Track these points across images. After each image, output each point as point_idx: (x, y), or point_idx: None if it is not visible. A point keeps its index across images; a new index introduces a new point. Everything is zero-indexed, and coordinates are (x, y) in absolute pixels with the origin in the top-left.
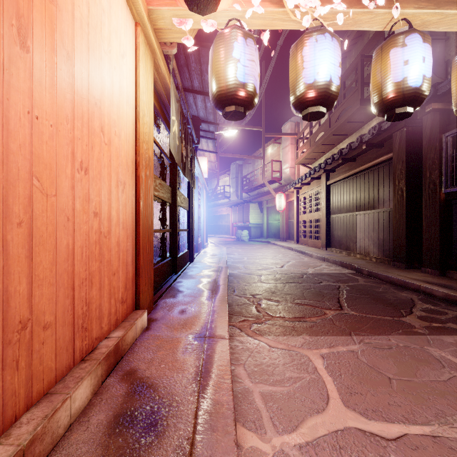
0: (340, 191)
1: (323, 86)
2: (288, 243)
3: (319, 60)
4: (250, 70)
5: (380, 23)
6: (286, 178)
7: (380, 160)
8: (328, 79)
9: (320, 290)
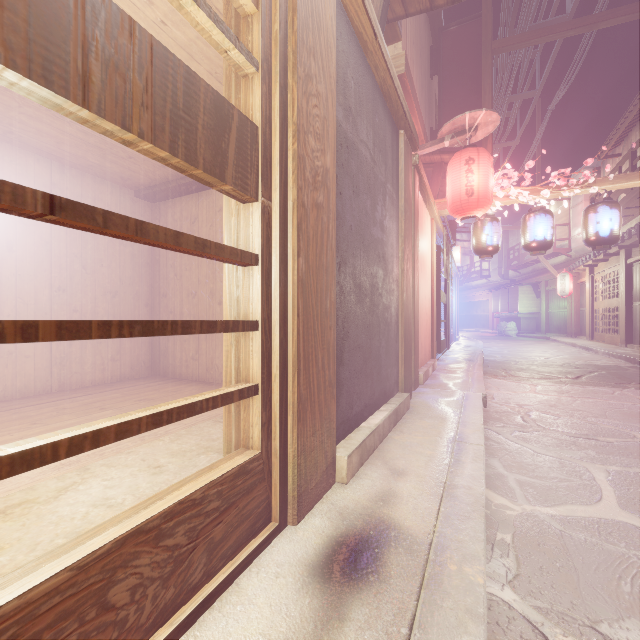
0: None
1: (539, 242)
2: (576, 339)
3: (536, 229)
4: (494, 238)
5: (587, 192)
6: (578, 248)
7: None
8: (543, 238)
9: (570, 371)
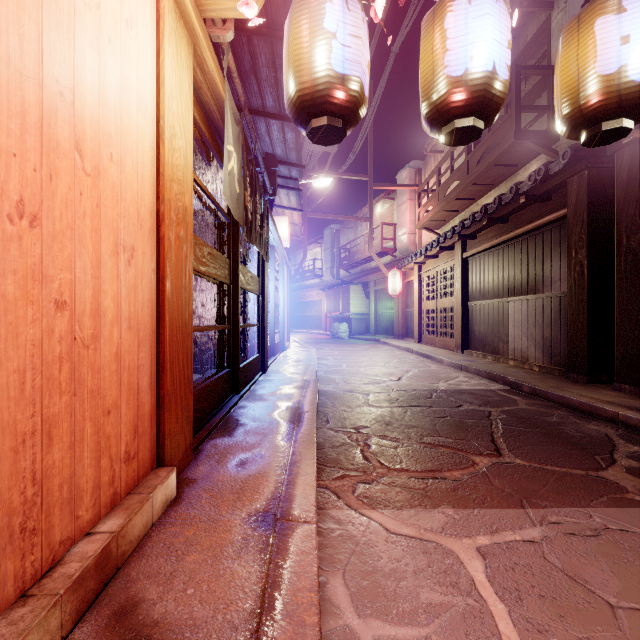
0: (483, 267)
1: (482, 81)
2: (405, 342)
3: (474, 34)
4: (353, 53)
5: None
6: (403, 248)
7: (547, 220)
8: (490, 68)
9: (461, 420)
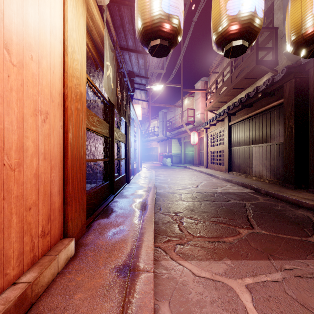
0: (239, 130)
1: (248, 17)
2: (199, 167)
3: None
4: (175, 2)
5: None
6: (198, 121)
7: (272, 105)
8: (253, 10)
9: (230, 208)
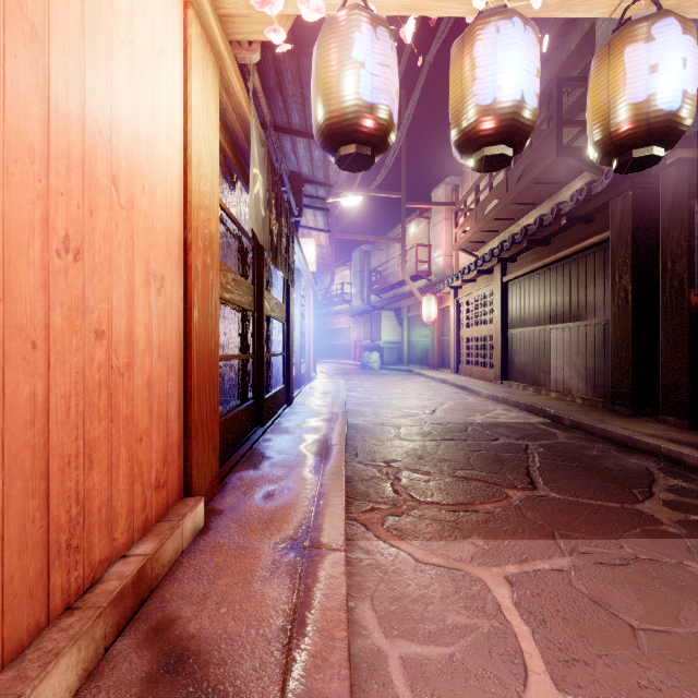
0: (523, 292)
1: (510, 110)
2: (441, 372)
3: (503, 64)
4: (382, 82)
5: (605, 4)
6: (438, 271)
7: (590, 242)
8: (519, 97)
9: (496, 454)
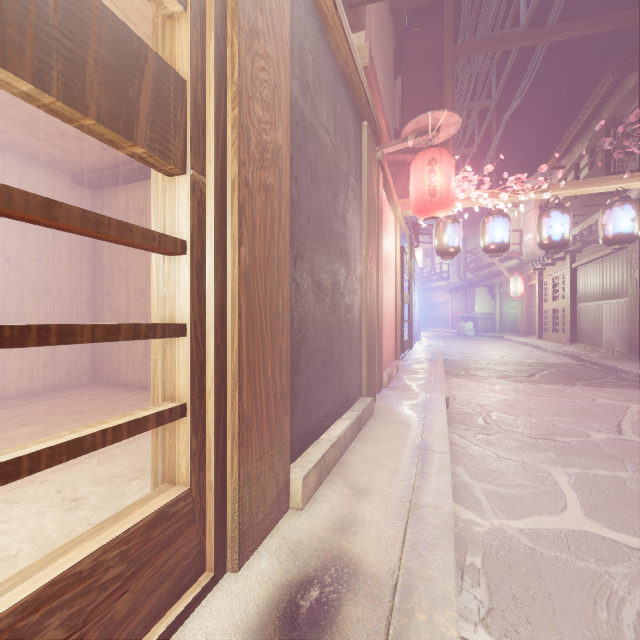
0: (586, 276)
1: (498, 245)
2: (527, 338)
3: (495, 231)
4: (456, 239)
5: (541, 197)
6: (528, 253)
7: None
8: (501, 241)
9: (524, 370)
